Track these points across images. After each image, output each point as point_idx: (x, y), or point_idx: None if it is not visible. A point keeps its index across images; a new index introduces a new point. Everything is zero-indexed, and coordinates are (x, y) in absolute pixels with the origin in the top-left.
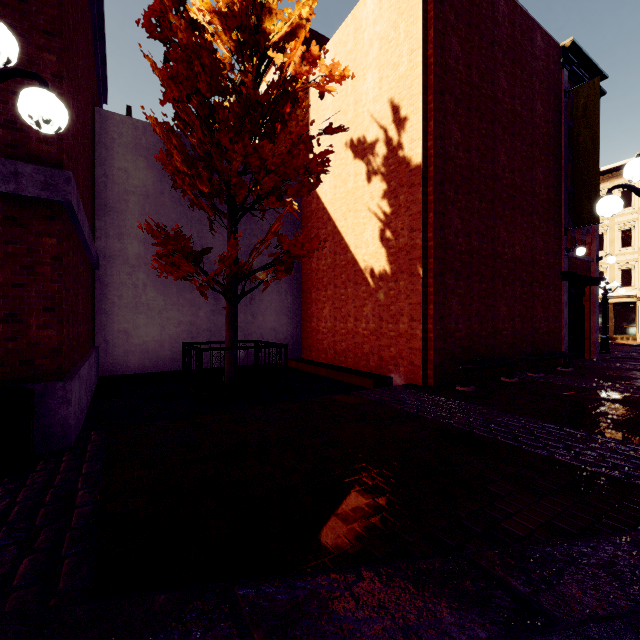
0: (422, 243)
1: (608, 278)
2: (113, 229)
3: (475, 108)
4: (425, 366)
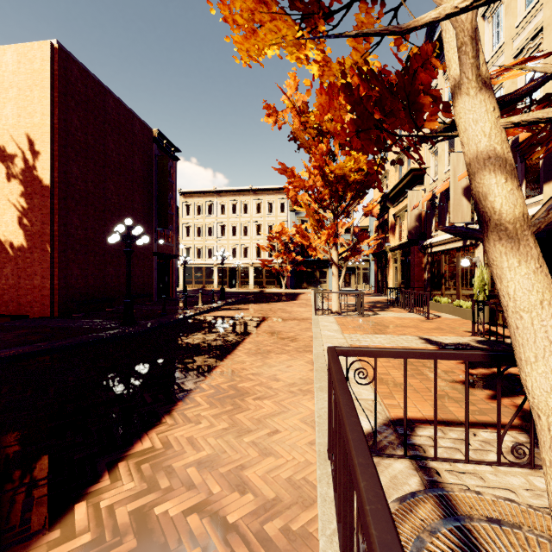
0: (50, 232)
1: (203, 253)
2: None
3: (91, 158)
4: (53, 305)
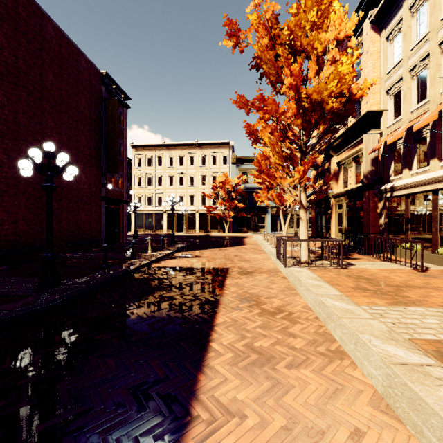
0: None
1: (153, 200)
2: None
3: (23, 85)
4: None
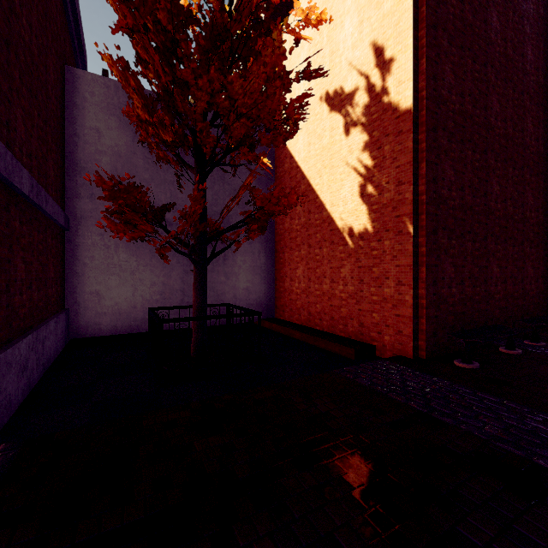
0: (413, 197)
1: None
2: (84, 189)
3: (468, 48)
4: (416, 336)
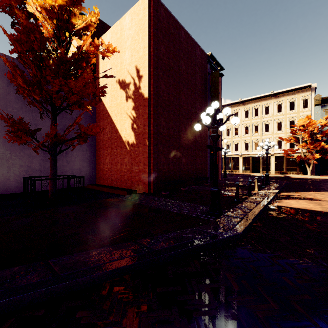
0: (148, 131)
1: (230, 147)
2: None
3: (171, 76)
4: (149, 184)
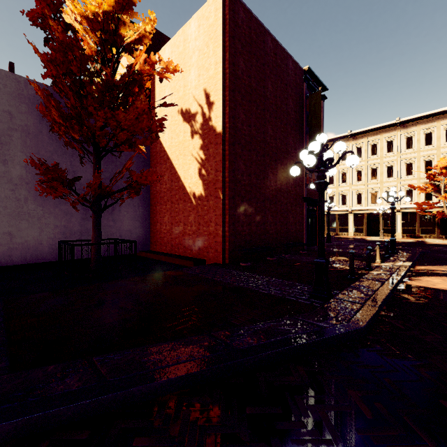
0: (222, 179)
1: (336, 200)
2: None
3: (253, 101)
4: (224, 252)
